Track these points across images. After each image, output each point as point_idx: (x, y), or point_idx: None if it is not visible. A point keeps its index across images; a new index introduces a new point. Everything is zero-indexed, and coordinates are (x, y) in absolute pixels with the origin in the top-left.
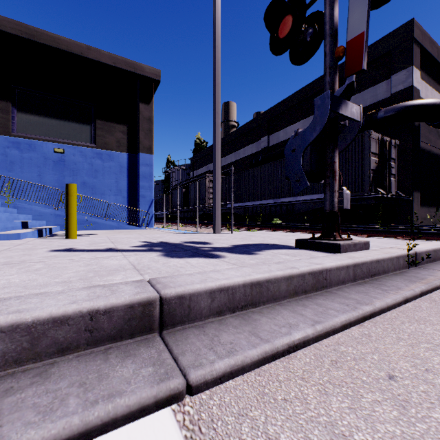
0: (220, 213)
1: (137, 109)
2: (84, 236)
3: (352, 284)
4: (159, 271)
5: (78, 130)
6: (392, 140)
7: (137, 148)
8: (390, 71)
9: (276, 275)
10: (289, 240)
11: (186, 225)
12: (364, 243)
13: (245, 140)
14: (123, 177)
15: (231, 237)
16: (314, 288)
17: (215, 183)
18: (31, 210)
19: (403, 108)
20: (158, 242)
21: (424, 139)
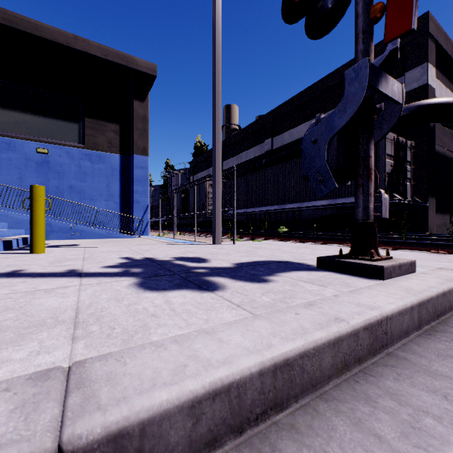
0: (220, 221)
1: (131, 107)
2: (63, 247)
3: (418, 334)
4: (111, 327)
5: (65, 128)
6: (407, 141)
7: (130, 149)
8: (403, 69)
9: (316, 341)
10: (303, 255)
11: (184, 233)
12: (410, 263)
13: (248, 143)
14: (115, 181)
15: (233, 250)
16: (371, 351)
17: (215, 186)
18: (6, 217)
19: (418, 108)
20: (142, 258)
21: (438, 142)
